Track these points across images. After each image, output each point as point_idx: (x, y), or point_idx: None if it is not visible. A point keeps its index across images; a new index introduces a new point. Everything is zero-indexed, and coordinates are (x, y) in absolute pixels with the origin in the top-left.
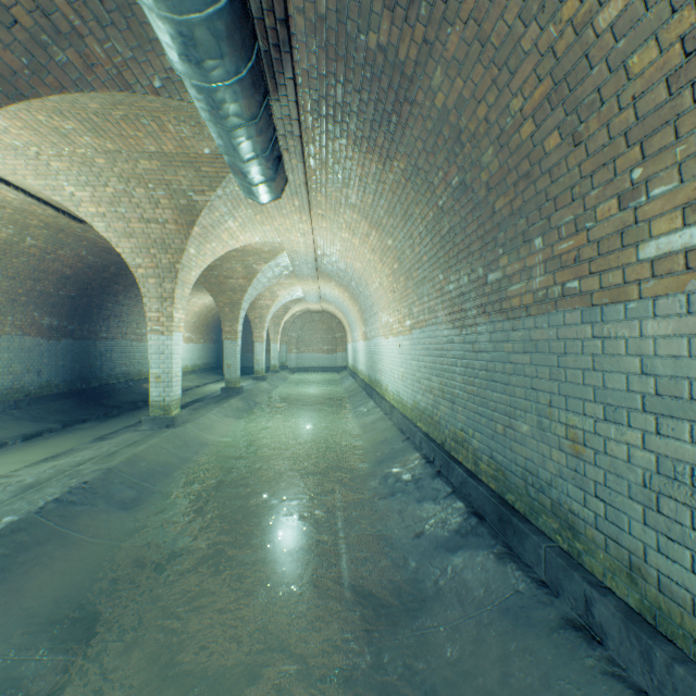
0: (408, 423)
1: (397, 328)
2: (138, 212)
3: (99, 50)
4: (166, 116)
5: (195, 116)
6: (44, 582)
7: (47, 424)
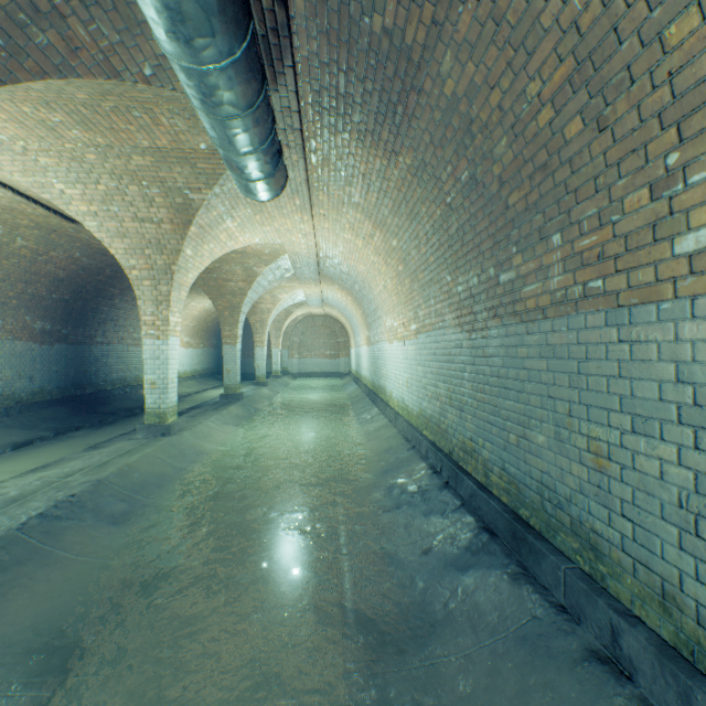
0: (413, 431)
1: (402, 333)
2: (132, 211)
3: (83, 32)
4: (159, 108)
5: (189, 108)
6: (22, 606)
7: (38, 432)
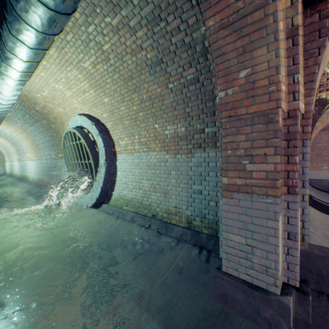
0: (37, 183)
1: (34, 159)
2: None
3: None
4: None
5: None
6: None
7: None
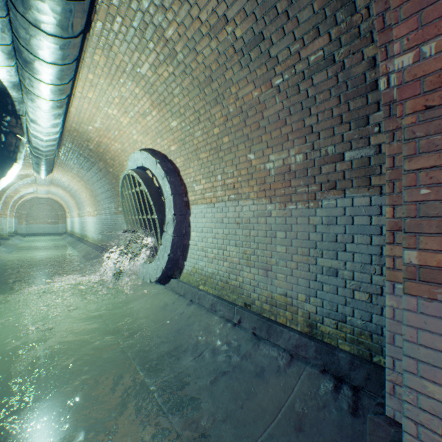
0: (96, 245)
1: (93, 214)
2: None
3: None
4: None
5: None
6: None
7: None
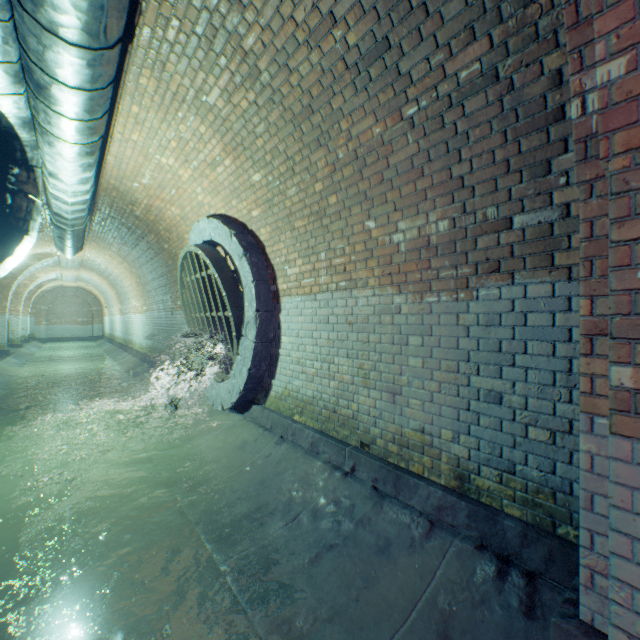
0: (145, 355)
1: (141, 310)
2: None
3: None
4: None
5: None
6: None
7: None
